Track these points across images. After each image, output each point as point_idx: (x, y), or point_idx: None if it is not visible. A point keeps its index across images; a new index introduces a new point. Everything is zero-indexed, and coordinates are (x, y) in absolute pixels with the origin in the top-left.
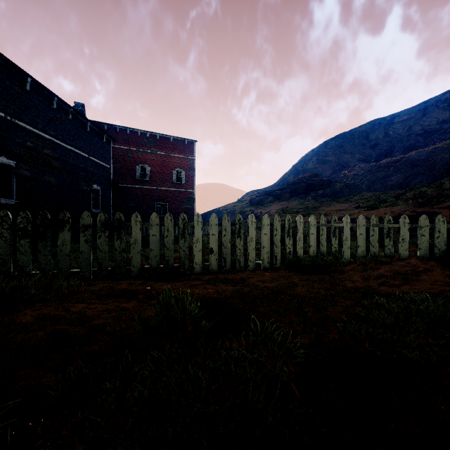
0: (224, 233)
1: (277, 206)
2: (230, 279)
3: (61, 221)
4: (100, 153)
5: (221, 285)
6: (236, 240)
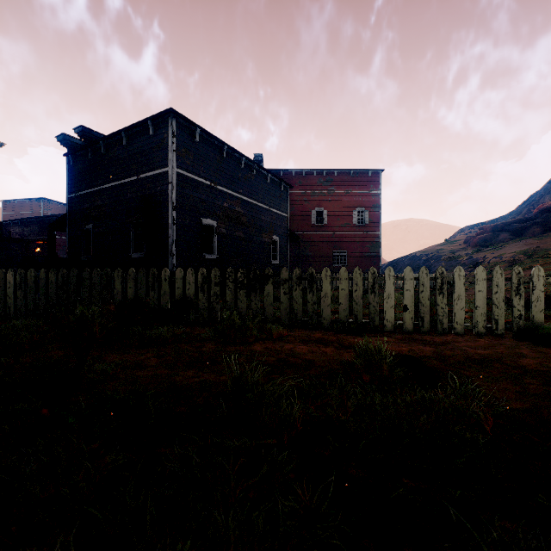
0: (421, 288)
1: (515, 247)
2: (428, 341)
3: (266, 276)
4: (279, 203)
5: (417, 345)
6: (437, 298)
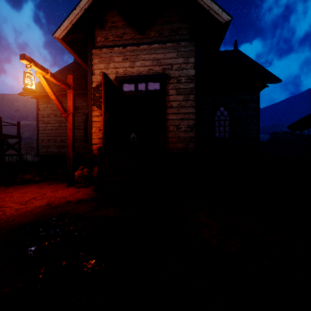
0: None
1: None
2: None
3: None
4: None
5: None
6: None
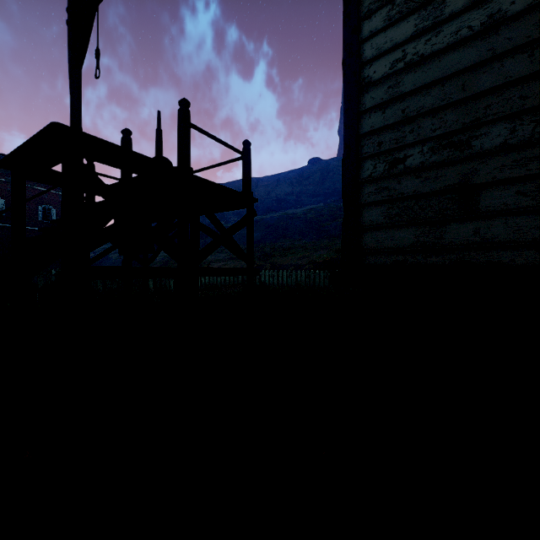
0: None
1: (162, 252)
2: None
3: None
4: None
5: None
6: None
